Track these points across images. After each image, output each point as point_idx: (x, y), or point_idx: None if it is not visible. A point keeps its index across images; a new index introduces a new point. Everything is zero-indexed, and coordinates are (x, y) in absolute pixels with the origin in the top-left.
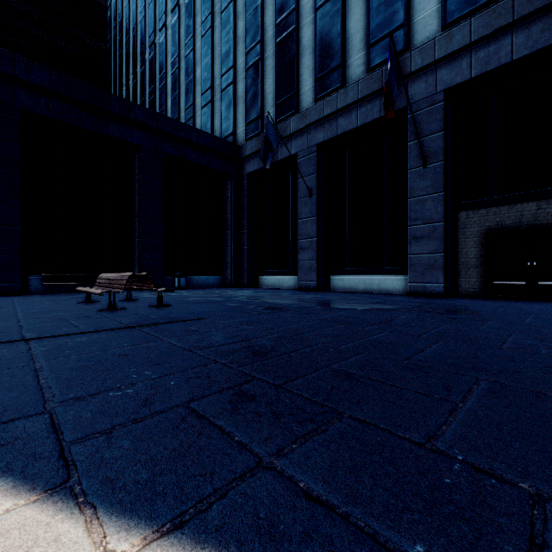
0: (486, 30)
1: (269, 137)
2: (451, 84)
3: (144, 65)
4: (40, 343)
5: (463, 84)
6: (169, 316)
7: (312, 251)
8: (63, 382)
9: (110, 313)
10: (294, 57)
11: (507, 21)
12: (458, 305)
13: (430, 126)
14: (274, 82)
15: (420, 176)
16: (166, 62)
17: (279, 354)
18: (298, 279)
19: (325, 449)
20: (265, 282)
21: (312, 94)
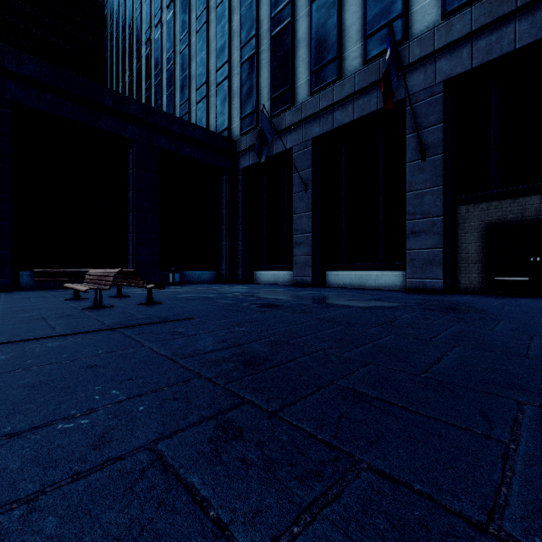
0: (487, 18)
1: (264, 130)
2: (451, 74)
3: (140, 62)
4: (3, 350)
5: (463, 75)
6: (157, 315)
7: (308, 246)
8: (6, 407)
9: (95, 312)
10: (289, 50)
11: (510, 8)
12: (461, 303)
13: (429, 118)
14: (269, 76)
15: (418, 169)
16: (161, 58)
17: (273, 364)
18: (294, 275)
19: (342, 538)
20: (260, 277)
21: (308, 87)
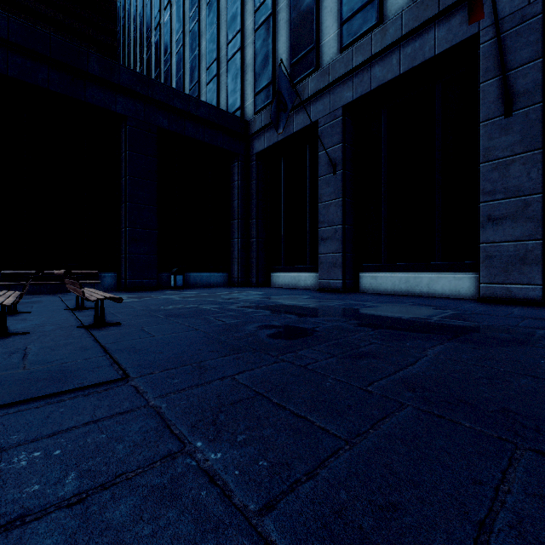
0: None
1: (282, 92)
2: None
3: (150, 50)
4: None
5: None
6: (62, 363)
7: (337, 242)
8: None
9: None
10: (313, 1)
11: None
12: None
13: (519, 54)
14: (288, 38)
15: (500, 129)
16: (170, 42)
17: None
18: (319, 278)
19: None
20: (277, 280)
21: (337, 43)
